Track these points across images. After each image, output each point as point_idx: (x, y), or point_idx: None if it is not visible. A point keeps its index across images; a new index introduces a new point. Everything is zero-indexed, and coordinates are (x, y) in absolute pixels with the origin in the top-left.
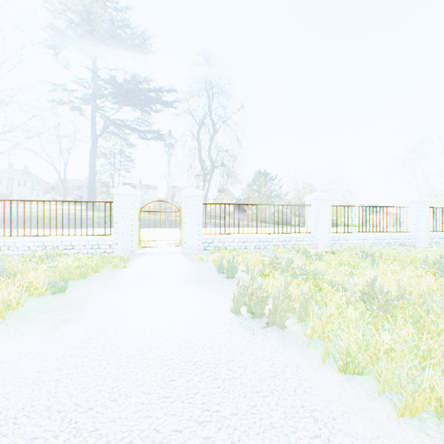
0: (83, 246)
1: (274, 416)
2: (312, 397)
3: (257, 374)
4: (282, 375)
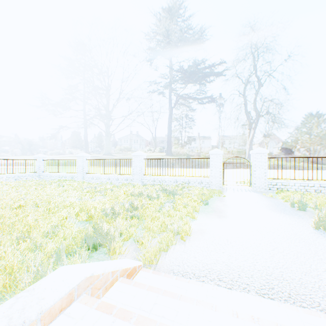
0: (194, 182)
1: None
2: None
3: None
4: None
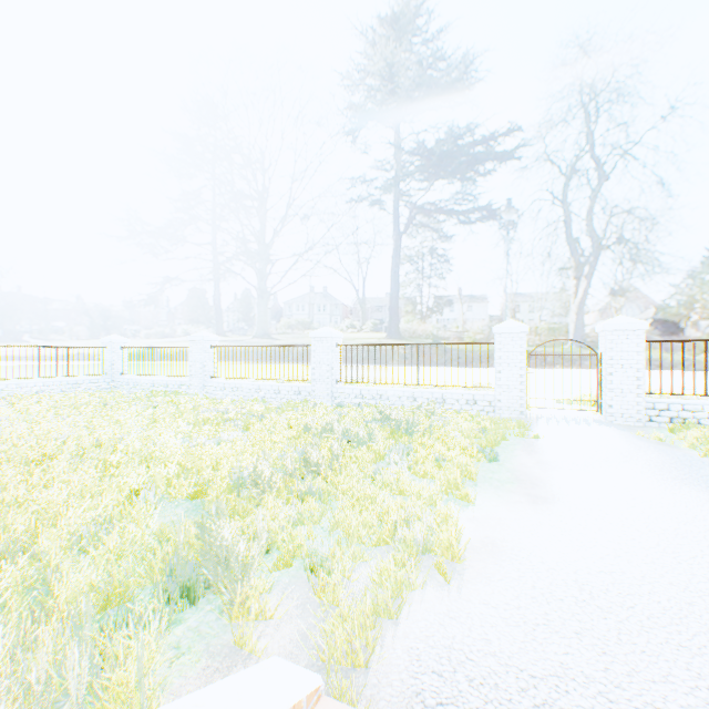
0: (455, 400)
1: None
2: None
3: None
4: None
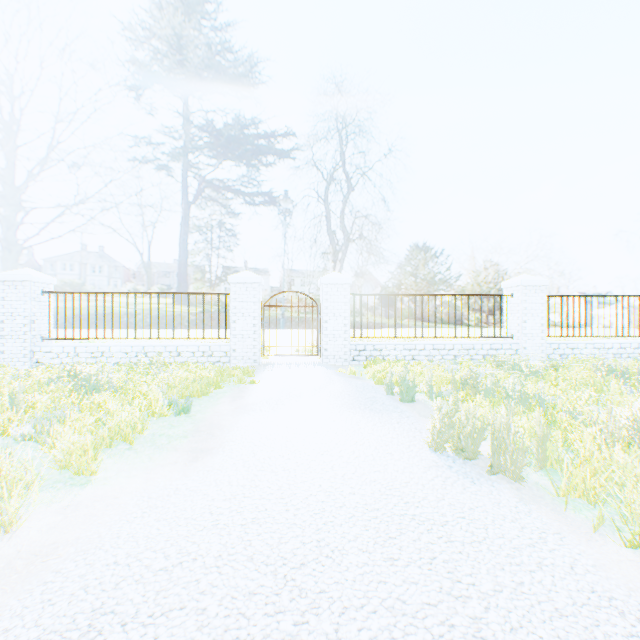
0: (192, 353)
1: (556, 600)
2: (601, 579)
3: (507, 539)
4: (542, 544)
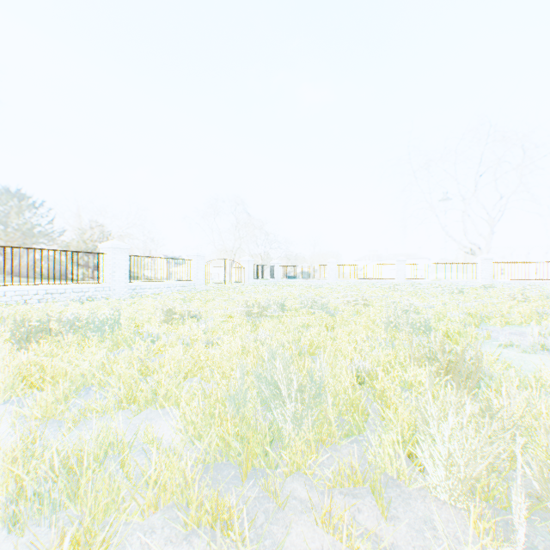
0: None
1: None
2: None
3: None
4: None
